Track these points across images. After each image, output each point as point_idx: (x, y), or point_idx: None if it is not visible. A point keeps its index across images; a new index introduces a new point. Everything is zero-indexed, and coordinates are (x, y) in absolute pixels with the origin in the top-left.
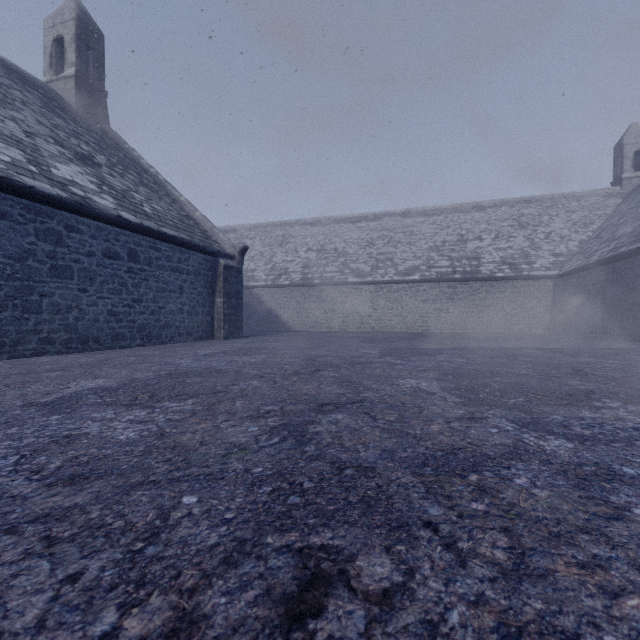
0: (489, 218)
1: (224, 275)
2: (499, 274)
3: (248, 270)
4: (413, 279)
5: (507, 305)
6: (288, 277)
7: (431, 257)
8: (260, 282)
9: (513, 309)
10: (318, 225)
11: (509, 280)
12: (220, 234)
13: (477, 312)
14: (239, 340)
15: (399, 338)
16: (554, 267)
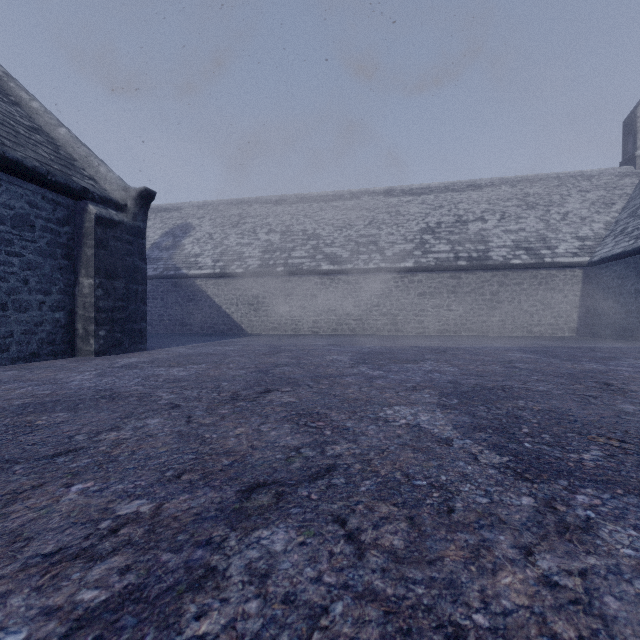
0: (489, 197)
1: (96, 234)
2: (515, 261)
3: (191, 255)
4: (406, 266)
5: (525, 301)
6: (242, 264)
7: (426, 240)
8: (205, 270)
9: (533, 306)
10: (283, 204)
11: (527, 269)
12: (102, 167)
13: (487, 309)
14: (122, 358)
15: (410, 349)
16: (582, 253)
